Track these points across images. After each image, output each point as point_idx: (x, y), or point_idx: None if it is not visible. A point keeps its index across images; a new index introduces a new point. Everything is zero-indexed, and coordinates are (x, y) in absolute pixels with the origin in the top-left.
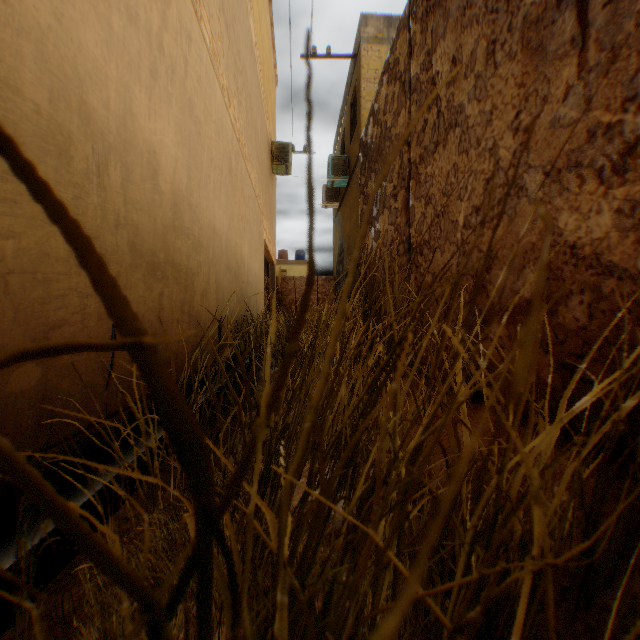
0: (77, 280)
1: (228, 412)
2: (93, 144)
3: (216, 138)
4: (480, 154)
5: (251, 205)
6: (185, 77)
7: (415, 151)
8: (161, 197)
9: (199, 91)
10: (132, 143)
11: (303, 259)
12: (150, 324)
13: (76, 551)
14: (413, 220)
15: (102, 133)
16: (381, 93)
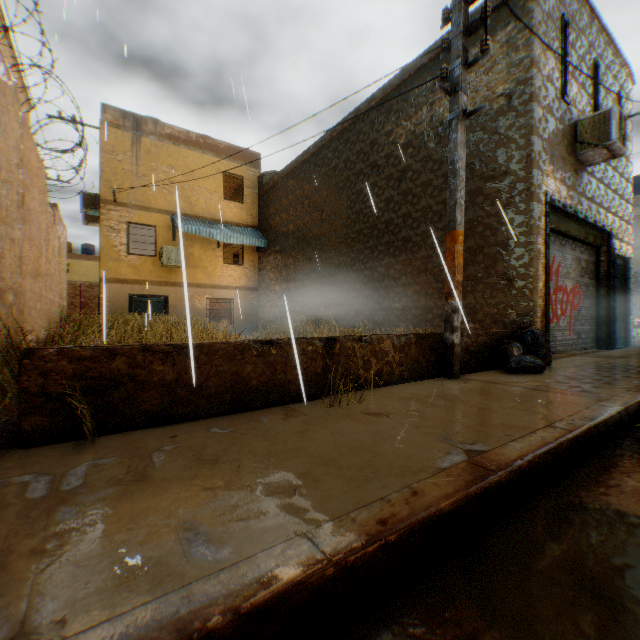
0: None
1: None
2: None
3: None
4: None
5: None
6: None
7: None
8: None
9: None
10: None
11: (93, 254)
12: None
13: None
14: None
15: None
16: None
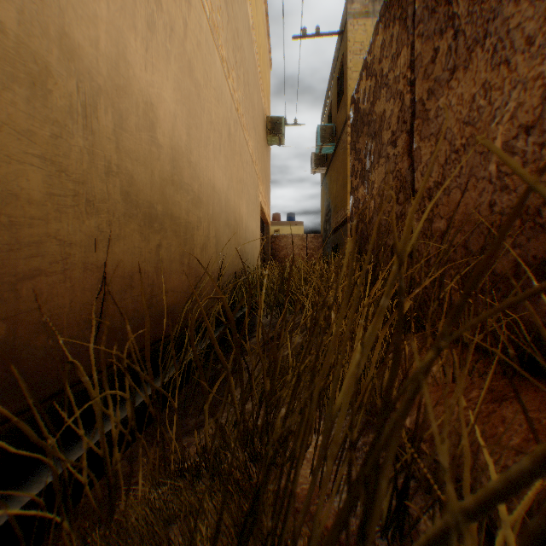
0: (56, 226)
1: (228, 355)
2: (77, 82)
3: (216, 103)
4: (532, 56)
5: (248, 170)
6: (184, 39)
7: (421, 87)
8: (159, 150)
9: (199, 56)
10: (126, 90)
11: (293, 220)
12: (146, 275)
13: (43, 536)
14: (418, 163)
15: (89, 73)
16: (376, 42)
